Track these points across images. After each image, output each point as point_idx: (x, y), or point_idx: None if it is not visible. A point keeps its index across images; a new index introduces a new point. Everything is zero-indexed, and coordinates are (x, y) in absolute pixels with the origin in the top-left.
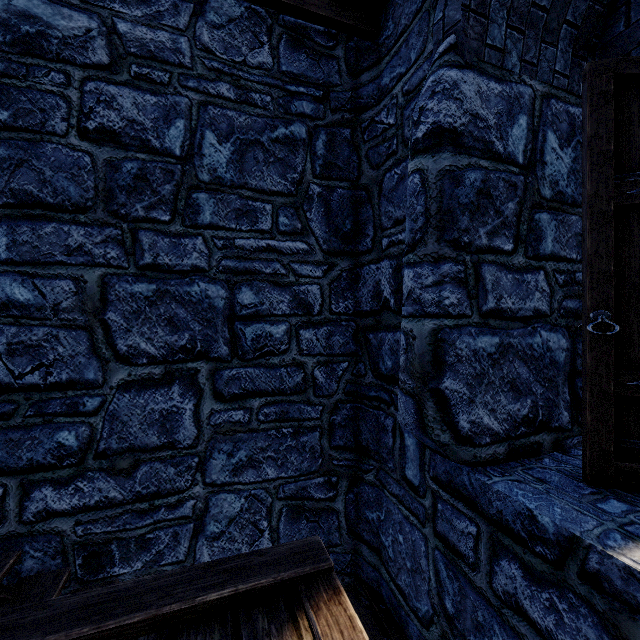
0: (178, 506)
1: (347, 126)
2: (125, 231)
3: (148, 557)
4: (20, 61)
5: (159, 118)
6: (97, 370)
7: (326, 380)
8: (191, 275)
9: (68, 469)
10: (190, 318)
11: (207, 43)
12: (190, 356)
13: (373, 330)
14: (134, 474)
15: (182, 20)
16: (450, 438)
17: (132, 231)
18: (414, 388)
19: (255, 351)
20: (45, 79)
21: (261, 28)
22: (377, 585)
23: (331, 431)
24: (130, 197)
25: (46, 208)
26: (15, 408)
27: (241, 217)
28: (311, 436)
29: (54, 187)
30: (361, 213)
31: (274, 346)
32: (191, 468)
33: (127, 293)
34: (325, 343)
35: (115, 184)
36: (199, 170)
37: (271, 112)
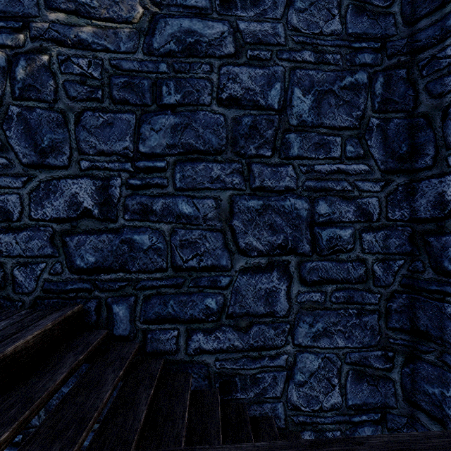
0: (276, 358)
1: (403, 67)
2: (243, 165)
3: (257, 390)
4: (186, 61)
5: (264, 84)
6: (227, 259)
7: (383, 274)
8: (284, 193)
9: (211, 323)
10: (284, 224)
11: (295, 24)
12: (284, 251)
13: (434, 234)
14: (249, 331)
15: (279, 12)
16: None
17: (248, 164)
18: None
19: (328, 249)
20: (199, 70)
21: (333, 4)
22: None
23: (387, 315)
24: (246, 141)
25: (199, 153)
26: (183, 281)
27: (318, 149)
28: (371, 317)
29: (204, 139)
30: (418, 137)
31: (342, 245)
32: (284, 332)
33: (245, 207)
34: (382, 244)
35: (238, 133)
36: (290, 117)
37: (340, 66)
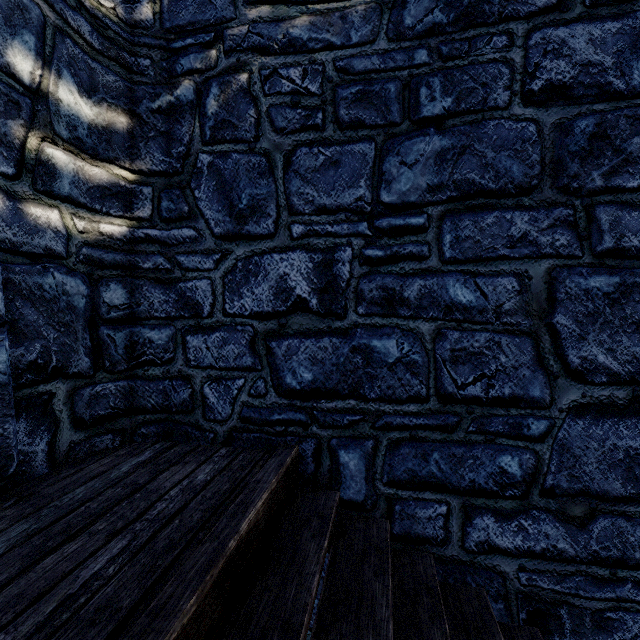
0: None
1: None
2: (577, 210)
3: None
4: (462, 38)
5: (623, 49)
6: (543, 386)
7: None
8: None
9: (510, 501)
10: None
11: None
12: None
13: None
14: (589, 526)
15: None
16: None
17: (586, 208)
18: None
19: None
20: (486, 48)
21: None
22: None
23: None
24: (583, 164)
25: (487, 196)
26: (457, 421)
27: None
28: None
29: (495, 170)
30: None
31: None
32: None
33: (579, 289)
34: None
35: (564, 152)
36: None
37: None
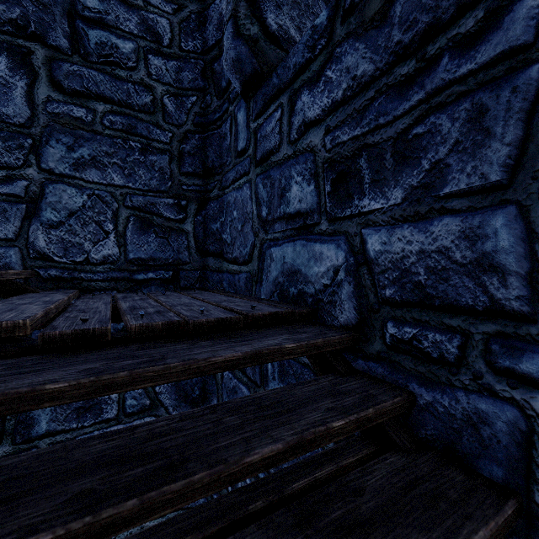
0: (7, 182)
1: None
2: None
3: None
4: None
5: None
6: None
7: (176, 111)
8: None
9: None
10: None
11: None
12: (22, 33)
13: (217, 58)
14: None
15: None
16: (259, 30)
17: None
18: (232, 6)
19: (99, 56)
20: None
21: None
22: (220, 285)
23: (181, 159)
24: None
25: None
26: None
27: None
28: (160, 158)
29: None
30: None
31: (121, 59)
32: (23, 148)
33: None
34: (175, 76)
35: None
36: None
37: None
